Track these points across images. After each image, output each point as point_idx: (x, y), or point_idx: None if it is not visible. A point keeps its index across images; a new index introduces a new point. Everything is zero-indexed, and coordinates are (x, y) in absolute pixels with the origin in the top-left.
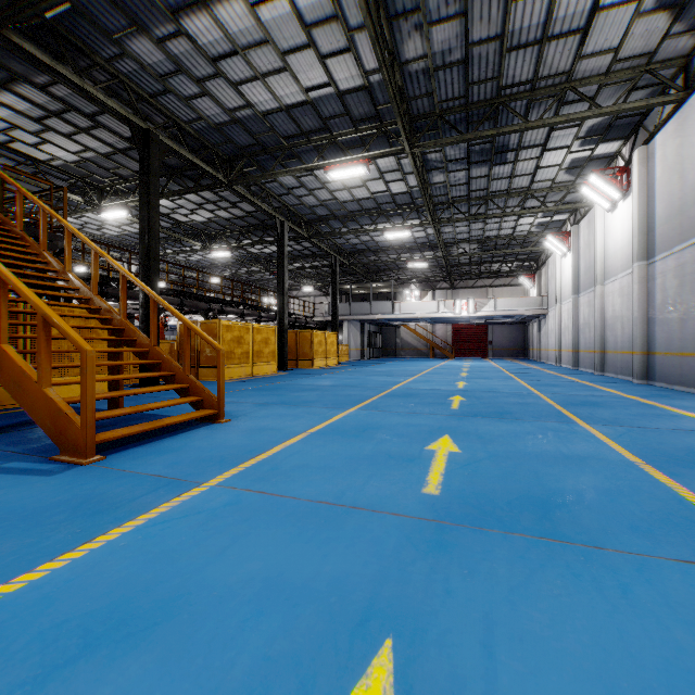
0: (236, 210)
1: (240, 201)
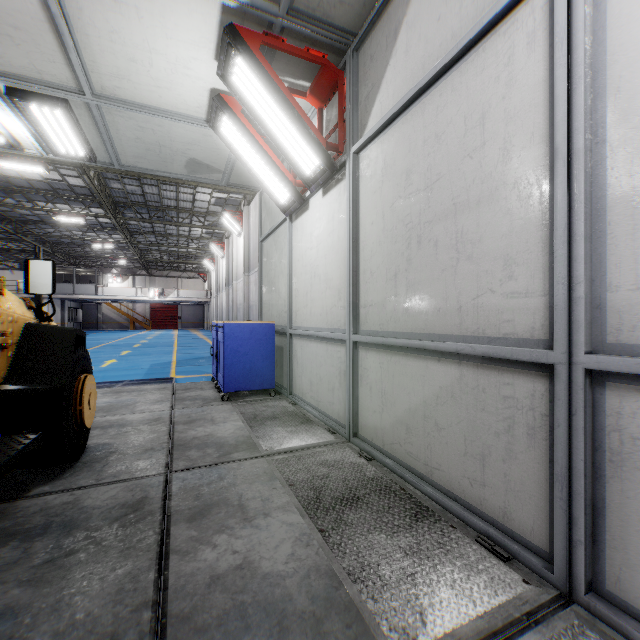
0: None
1: None
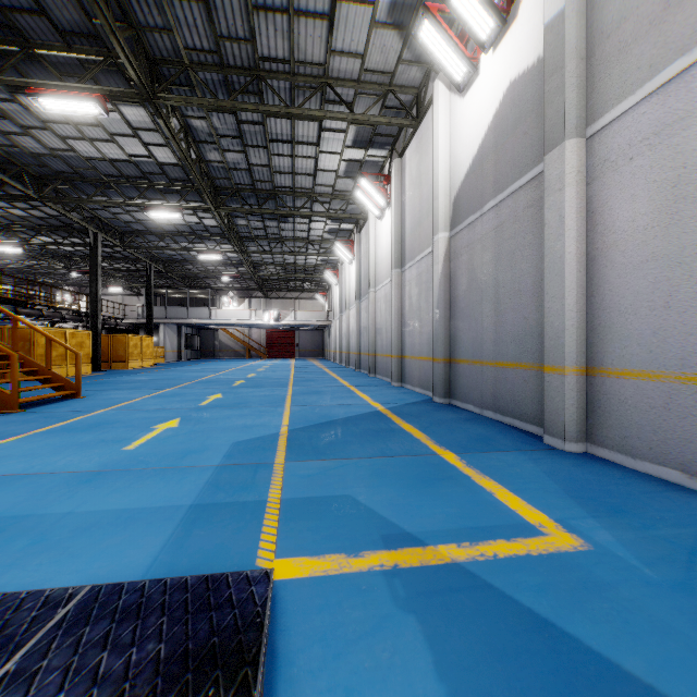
0: (36, 211)
1: (44, 206)
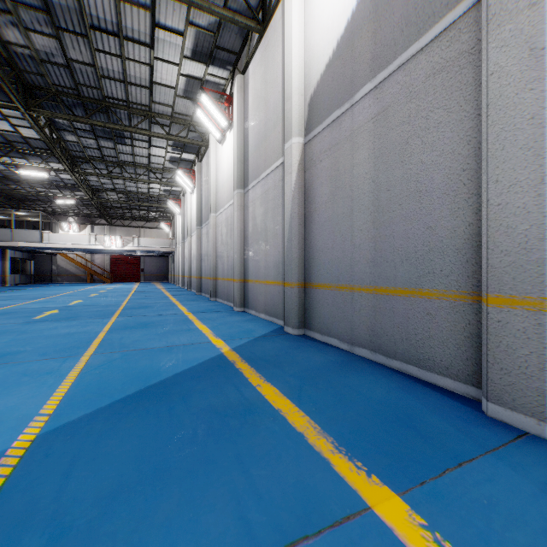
0: None
1: None
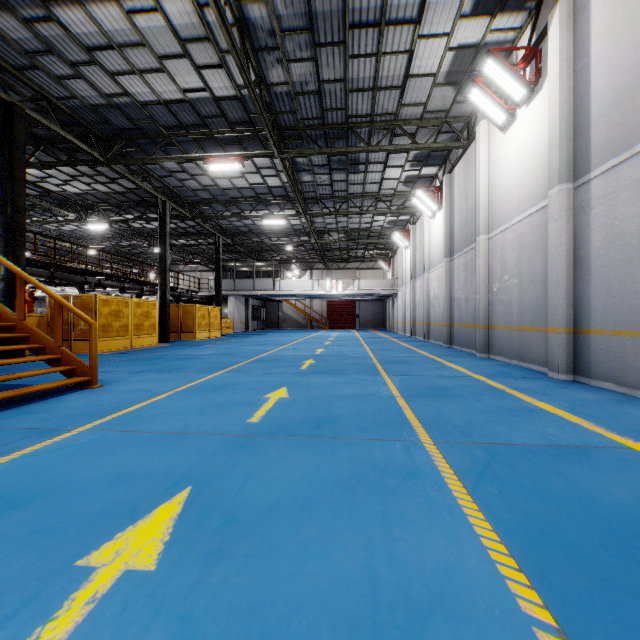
0: (115, 185)
1: (119, 177)
